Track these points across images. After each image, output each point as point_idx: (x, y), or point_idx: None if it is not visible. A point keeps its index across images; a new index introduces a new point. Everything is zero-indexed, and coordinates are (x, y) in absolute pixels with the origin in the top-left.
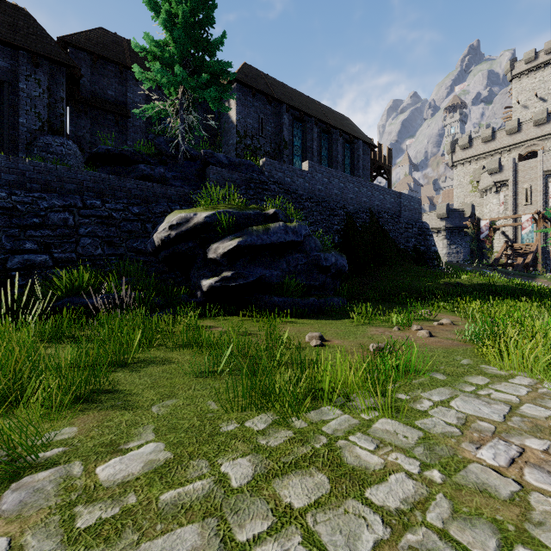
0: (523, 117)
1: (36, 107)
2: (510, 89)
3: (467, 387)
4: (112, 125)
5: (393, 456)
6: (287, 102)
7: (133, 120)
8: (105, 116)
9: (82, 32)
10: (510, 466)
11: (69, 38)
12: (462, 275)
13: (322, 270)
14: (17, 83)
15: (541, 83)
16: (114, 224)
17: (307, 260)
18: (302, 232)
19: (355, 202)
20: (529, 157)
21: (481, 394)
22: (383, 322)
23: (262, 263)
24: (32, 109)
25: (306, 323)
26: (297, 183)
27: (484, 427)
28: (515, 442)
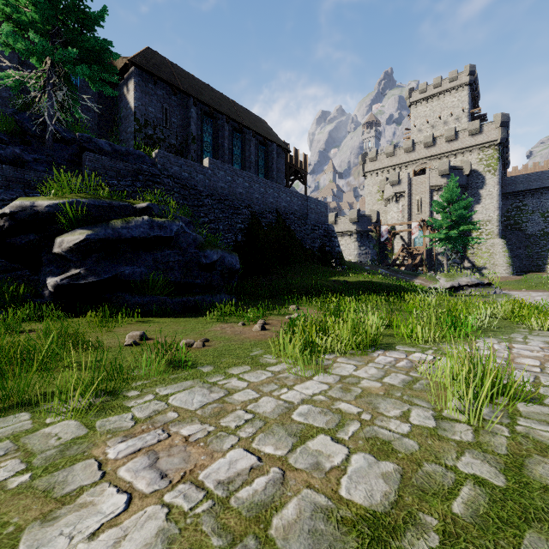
0: (419, 139)
1: None
2: (410, 113)
3: (216, 378)
4: None
5: (4, 464)
6: (196, 95)
7: (0, 90)
8: None
9: None
10: (126, 457)
11: None
12: (354, 273)
13: (203, 268)
14: None
15: (431, 112)
16: None
17: (183, 257)
18: (173, 227)
19: (262, 202)
20: (422, 173)
21: (218, 384)
22: (241, 318)
23: (121, 260)
24: None
25: (159, 322)
26: (196, 179)
27: (166, 418)
28: (173, 430)
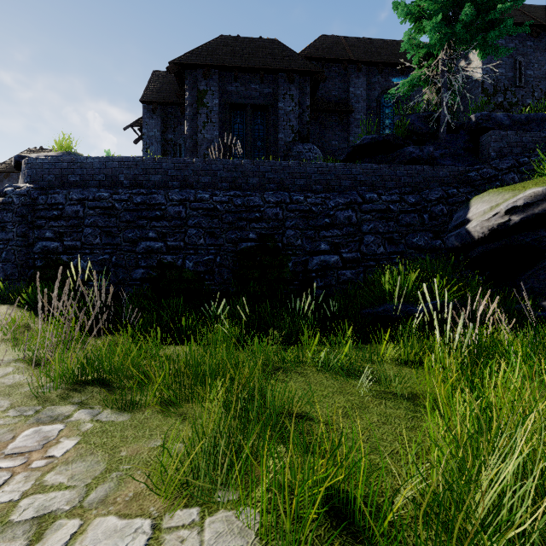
0: None
1: (290, 120)
2: None
3: None
4: (335, 125)
5: None
6: None
7: (355, 115)
8: (329, 118)
9: (310, 44)
10: None
11: (302, 53)
12: None
13: None
14: (276, 104)
15: None
16: (391, 218)
17: None
18: None
19: None
20: None
21: None
22: None
23: None
24: (287, 124)
25: None
26: None
27: None
28: None
